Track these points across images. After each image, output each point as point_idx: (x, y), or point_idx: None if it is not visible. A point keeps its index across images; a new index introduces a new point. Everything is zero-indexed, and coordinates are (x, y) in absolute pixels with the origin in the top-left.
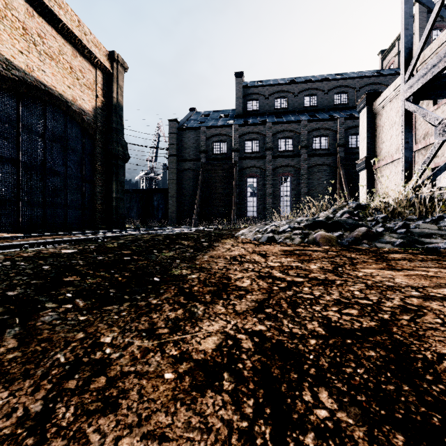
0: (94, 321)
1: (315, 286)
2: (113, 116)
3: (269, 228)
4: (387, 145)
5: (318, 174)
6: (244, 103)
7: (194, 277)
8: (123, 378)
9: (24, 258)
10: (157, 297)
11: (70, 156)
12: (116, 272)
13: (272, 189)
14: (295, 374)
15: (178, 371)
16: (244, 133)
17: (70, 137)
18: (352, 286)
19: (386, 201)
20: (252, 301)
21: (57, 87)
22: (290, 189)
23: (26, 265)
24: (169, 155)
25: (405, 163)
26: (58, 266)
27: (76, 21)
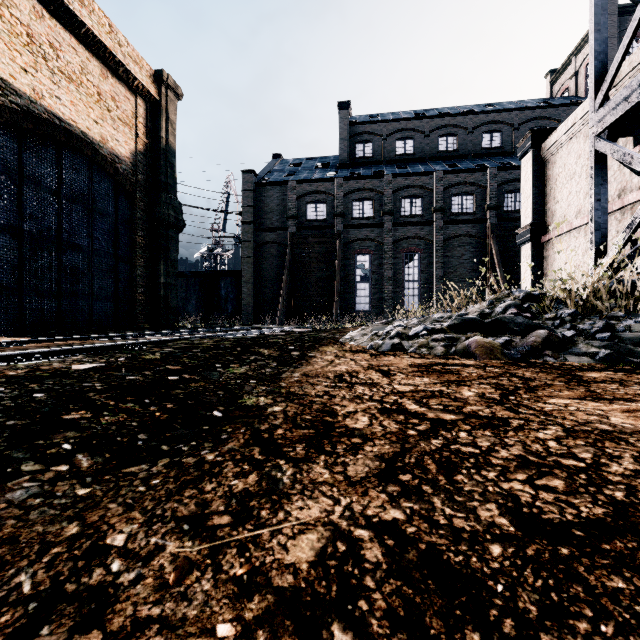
0: (102, 498)
1: (477, 429)
2: (161, 164)
3: (393, 330)
4: (562, 206)
5: (460, 250)
6: (352, 147)
7: (277, 409)
8: (135, 637)
9: (7, 380)
10: (215, 449)
11: (98, 223)
12: (153, 402)
13: (392, 272)
14: (475, 633)
15: (244, 616)
16: (352, 190)
17: (97, 195)
18: (542, 431)
19: (573, 288)
20: (375, 458)
21: (78, 122)
22: (418, 271)
23: (6, 393)
24: (243, 222)
25: (596, 231)
26: (60, 393)
27: (106, 25)
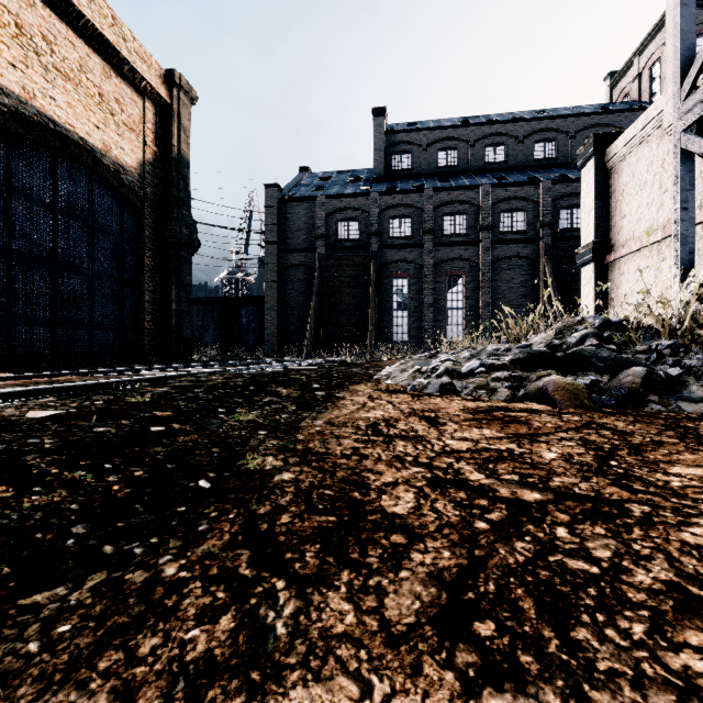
0: None
1: (581, 521)
2: (173, 176)
3: (440, 365)
4: (630, 221)
5: (509, 273)
6: (388, 158)
7: (287, 478)
8: None
9: None
10: (182, 553)
11: (100, 242)
12: (116, 467)
13: (433, 298)
14: None
15: None
16: (388, 206)
17: (98, 210)
18: (686, 529)
19: (666, 313)
20: (429, 579)
21: (76, 126)
22: (462, 297)
23: None
24: (266, 242)
25: (682, 246)
26: None
27: (108, 17)
